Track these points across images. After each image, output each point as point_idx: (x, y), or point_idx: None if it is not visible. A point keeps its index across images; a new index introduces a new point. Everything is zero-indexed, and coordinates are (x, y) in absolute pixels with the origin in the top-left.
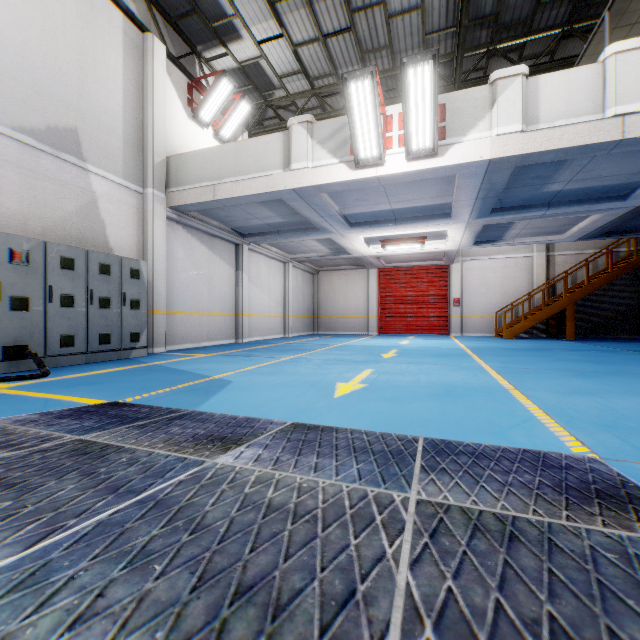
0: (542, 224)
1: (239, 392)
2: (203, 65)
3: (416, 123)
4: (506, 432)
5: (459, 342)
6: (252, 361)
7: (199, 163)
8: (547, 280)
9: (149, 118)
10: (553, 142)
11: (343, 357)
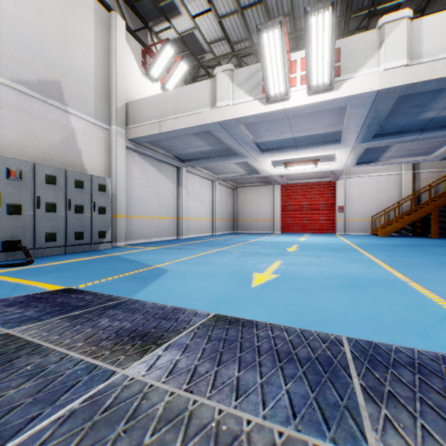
0: (413, 147)
1: (172, 280)
2: (153, 37)
3: (316, 63)
4: (430, 332)
5: (345, 239)
6: (187, 253)
7: (149, 106)
8: (413, 192)
9: (113, 74)
10: (435, 72)
11: (256, 250)
